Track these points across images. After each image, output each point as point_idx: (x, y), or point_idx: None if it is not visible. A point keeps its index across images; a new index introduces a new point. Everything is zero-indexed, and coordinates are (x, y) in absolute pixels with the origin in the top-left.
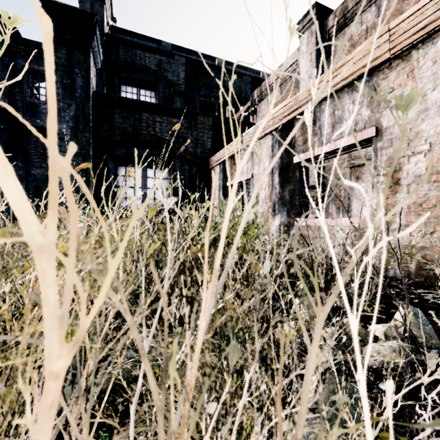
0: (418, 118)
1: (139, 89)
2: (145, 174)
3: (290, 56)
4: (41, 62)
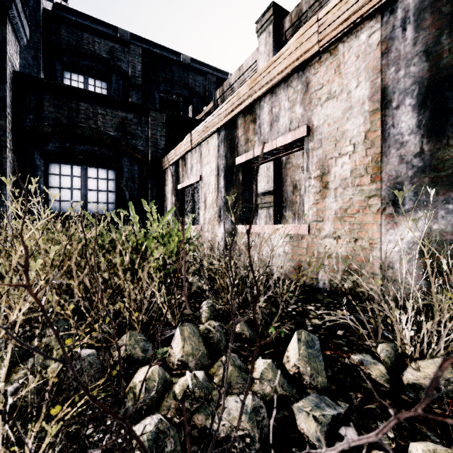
0: (344, 117)
1: (87, 77)
2: (85, 174)
3: (250, 56)
4: None
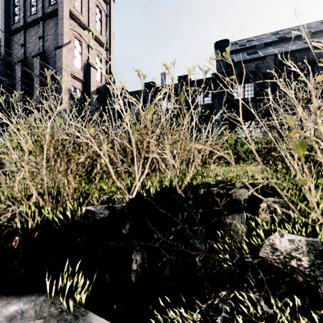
0: None
1: (244, 84)
2: (251, 132)
3: None
4: (198, 88)
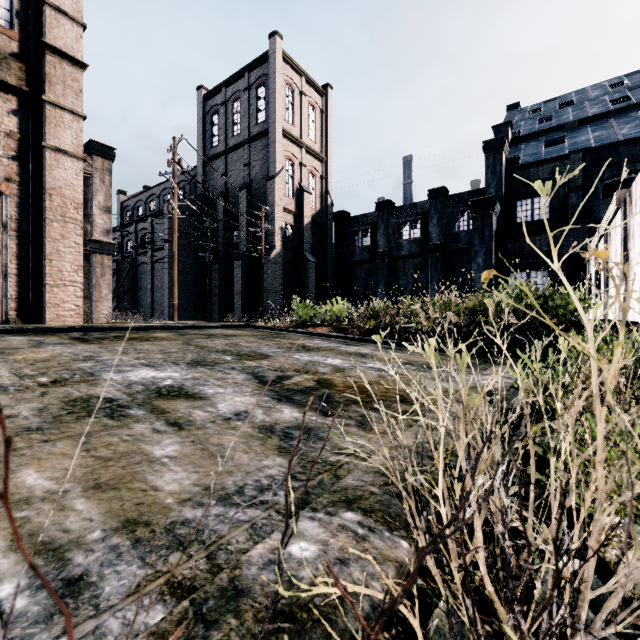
0: None
1: (532, 199)
2: (528, 276)
3: None
4: (460, 205)
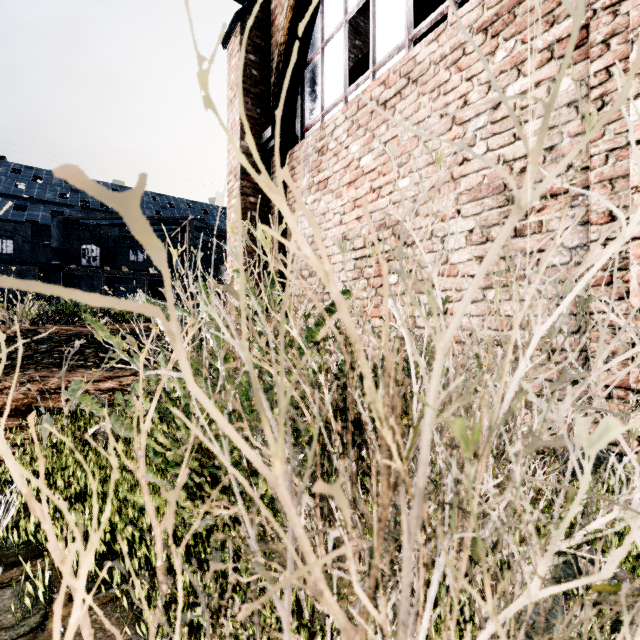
0: None
1: (2, 240)
2: None
3: None
4: None
